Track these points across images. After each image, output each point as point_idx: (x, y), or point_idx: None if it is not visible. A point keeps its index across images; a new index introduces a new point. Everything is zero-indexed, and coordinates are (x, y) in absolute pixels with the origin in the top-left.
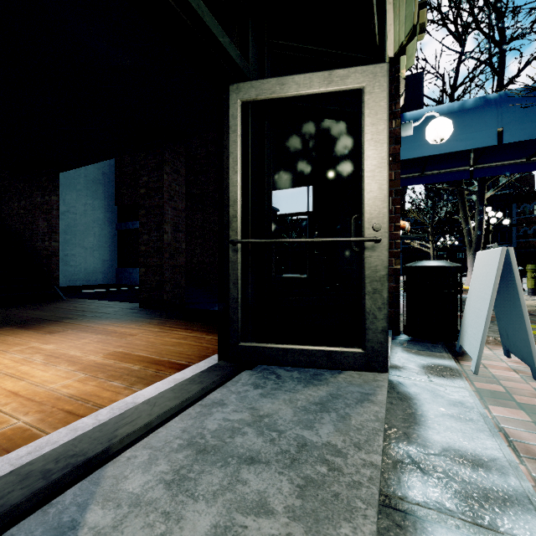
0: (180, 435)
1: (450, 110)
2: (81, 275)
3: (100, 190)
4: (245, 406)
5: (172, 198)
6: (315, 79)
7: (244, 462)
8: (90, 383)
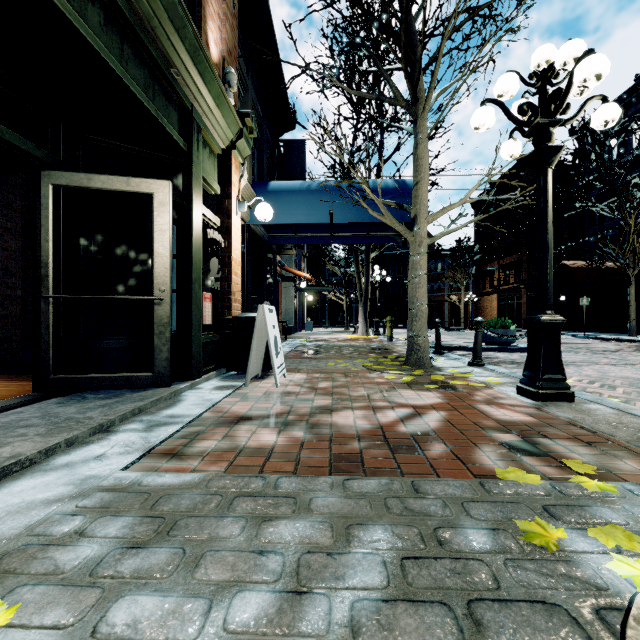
0: None
1: (301, 189)
2: None
3: None
4: (41, 411)
5: None
6: (117, 181)
7: (21, 427)
8: None
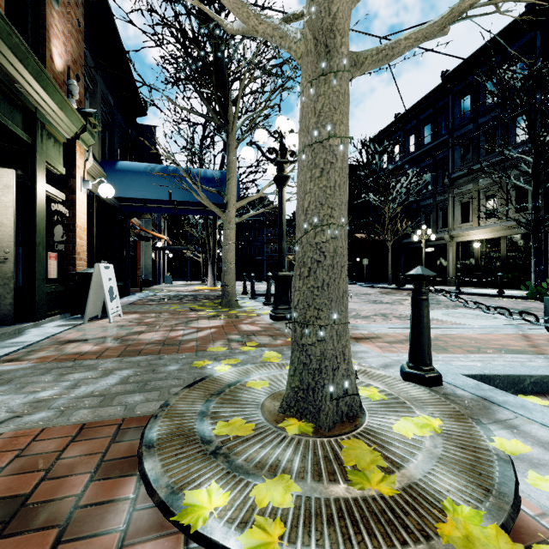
0: None
1: (145, 171)
2: None
3: None
4: None
5: None
6: None
7: None
8: None
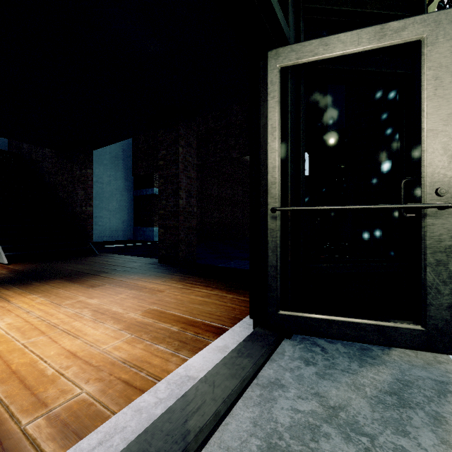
0: (253, 430)
1: None
2: (107, 232)
3: (121, 164)
4: (308, 391)
5: (186, 168)
6: (364, 36)
7: None
8: (138, 346)
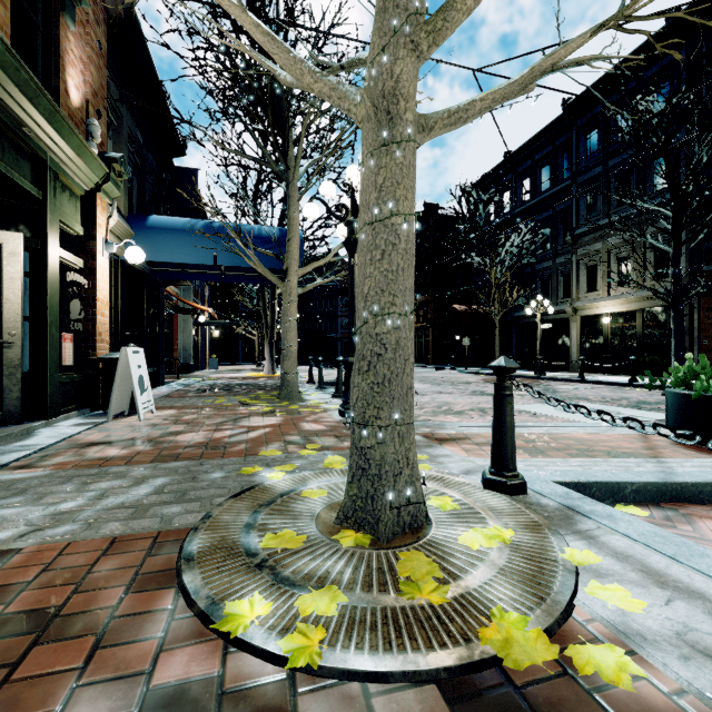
0: None
1: (184, 228)
2: None
3: None
4: None
5: None
6: None
7: None
8: None
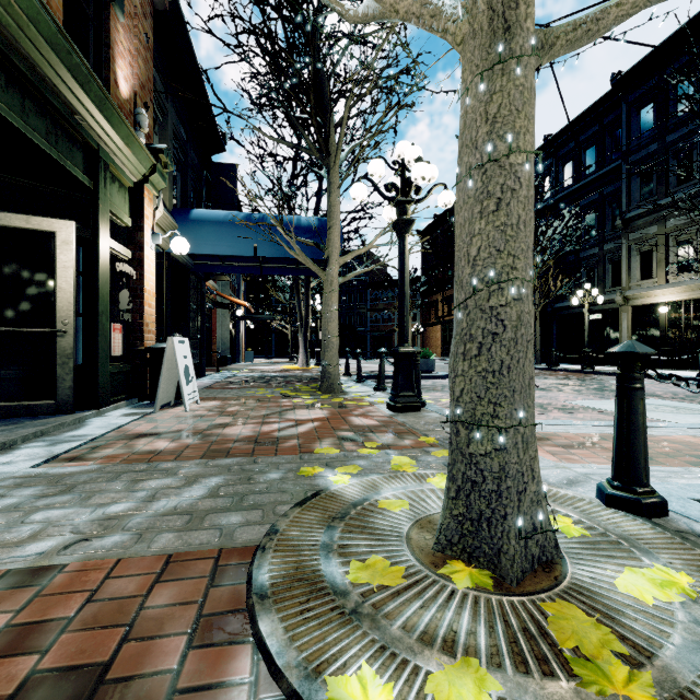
0: None
1: (225, 220)
2: None
3: None
4: None
5: None
6: (15, 219)
7: None
8: None
